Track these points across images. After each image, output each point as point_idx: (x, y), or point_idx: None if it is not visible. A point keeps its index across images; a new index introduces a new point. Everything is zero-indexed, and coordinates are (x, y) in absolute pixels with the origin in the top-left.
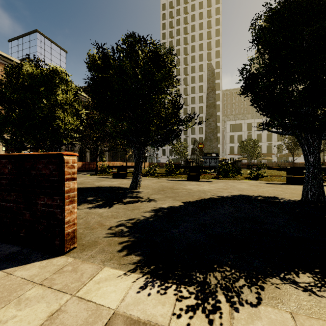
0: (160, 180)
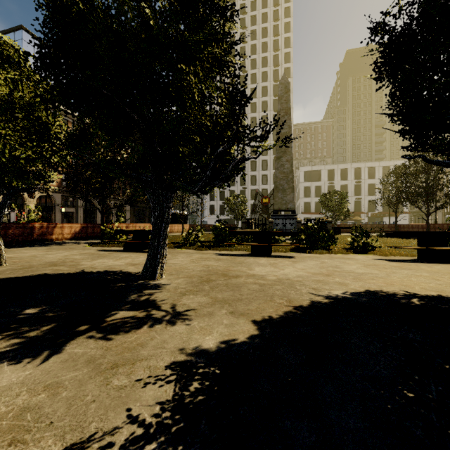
0: (204, 255)
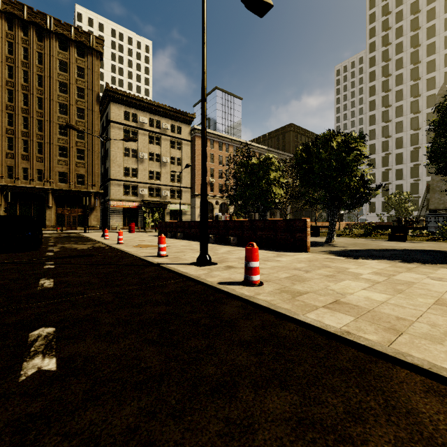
0: (355, 239)
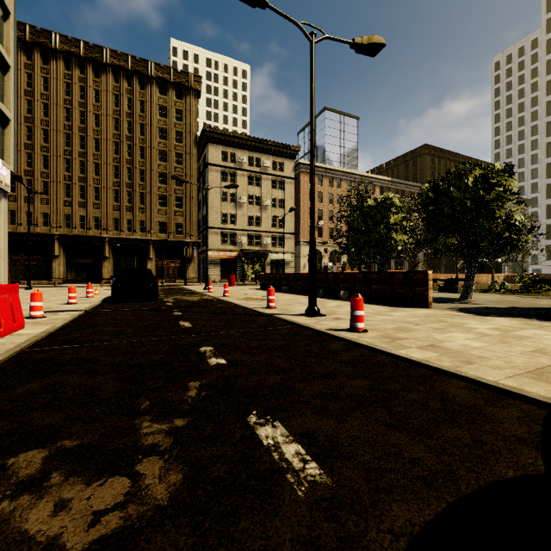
0: (505, 296)
